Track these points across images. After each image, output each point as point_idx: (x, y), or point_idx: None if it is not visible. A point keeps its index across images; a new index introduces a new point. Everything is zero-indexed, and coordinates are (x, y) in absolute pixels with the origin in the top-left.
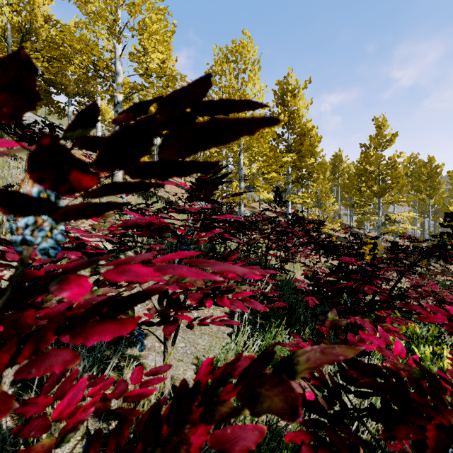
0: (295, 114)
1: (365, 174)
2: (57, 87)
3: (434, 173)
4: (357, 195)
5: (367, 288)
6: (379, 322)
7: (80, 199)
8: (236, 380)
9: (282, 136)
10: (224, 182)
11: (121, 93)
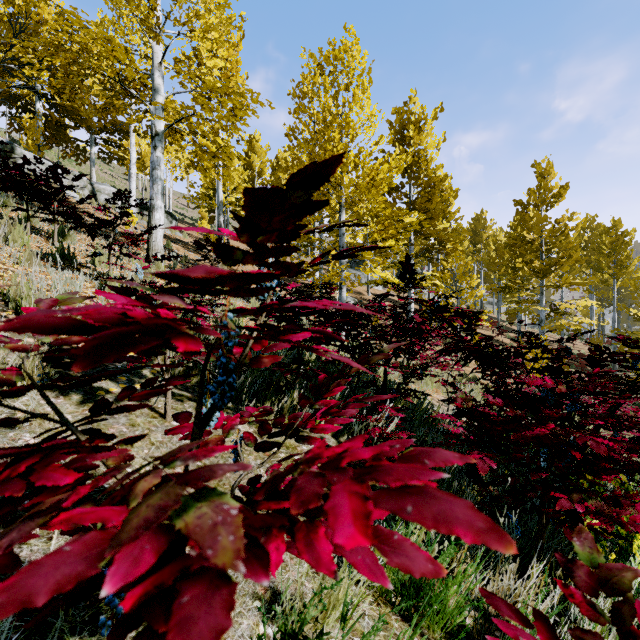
0: (421, 156)
1: (522, 244)
2: (74, 117)
3: (621, 242)
4: (509, 275)
5: (593, 442)
6: (615, 507)
7: (91, 279)
8: (340, 629)
9: (402, 188)
10: (316, 208)
11: (159, 117)
